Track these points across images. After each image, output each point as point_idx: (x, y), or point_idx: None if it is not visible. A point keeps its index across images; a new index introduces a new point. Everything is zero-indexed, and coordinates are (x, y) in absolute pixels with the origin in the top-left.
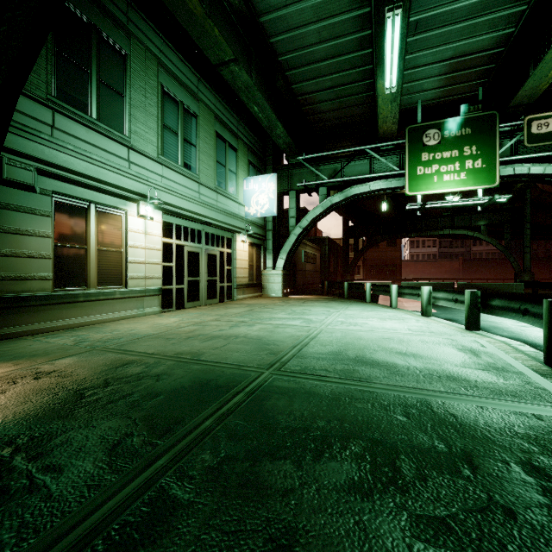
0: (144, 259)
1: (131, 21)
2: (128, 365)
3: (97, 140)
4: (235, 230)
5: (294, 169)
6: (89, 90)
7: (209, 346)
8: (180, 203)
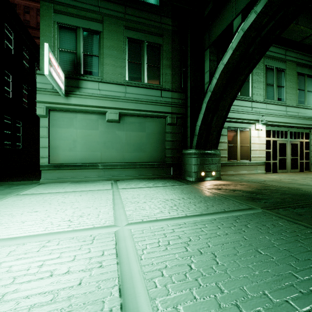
0: (257, 148)
1: None
2: (268, 187)
3: (240, 103)
4: (311, 127)
5: None
6: None
7: (303, 187)
8: (275, 119)
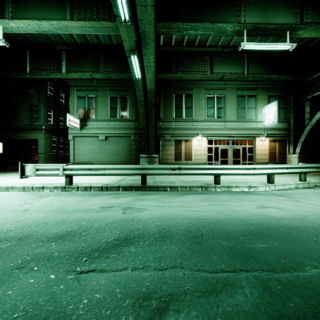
0: (199, 153)
1: (194, 84)
2: None
3: (183, 123)
4: (253, 136)
5: (311, 85)
6: (182, 112)
7: None
8: (214, 132)
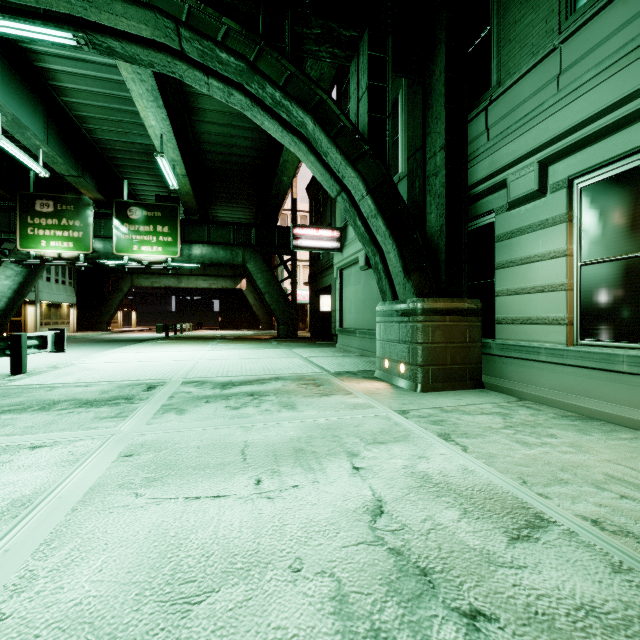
0: None
1: None
2: (292, 408)
3: None
4: None
5: None
6: None
7: (269, 446)
8: None
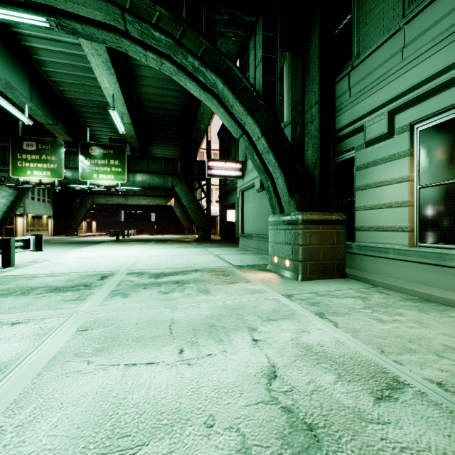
0: None
1: None
2: (207, 293)
3: None
4: None
5: None
6: None
7: (190, 322)
8: None
